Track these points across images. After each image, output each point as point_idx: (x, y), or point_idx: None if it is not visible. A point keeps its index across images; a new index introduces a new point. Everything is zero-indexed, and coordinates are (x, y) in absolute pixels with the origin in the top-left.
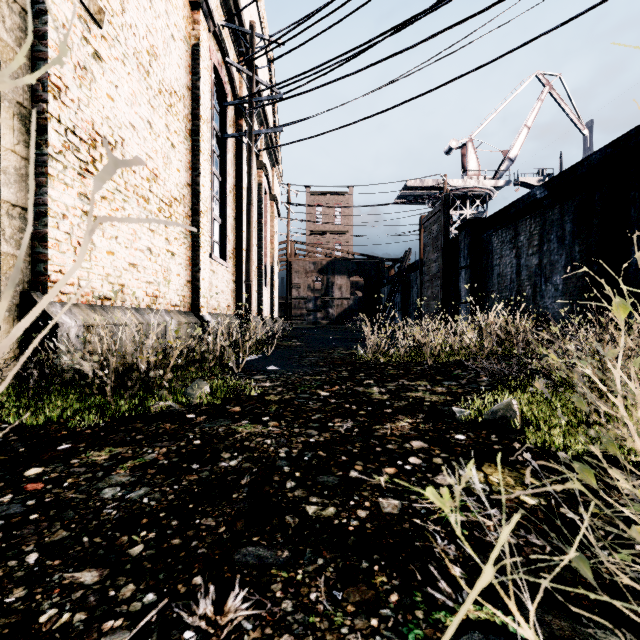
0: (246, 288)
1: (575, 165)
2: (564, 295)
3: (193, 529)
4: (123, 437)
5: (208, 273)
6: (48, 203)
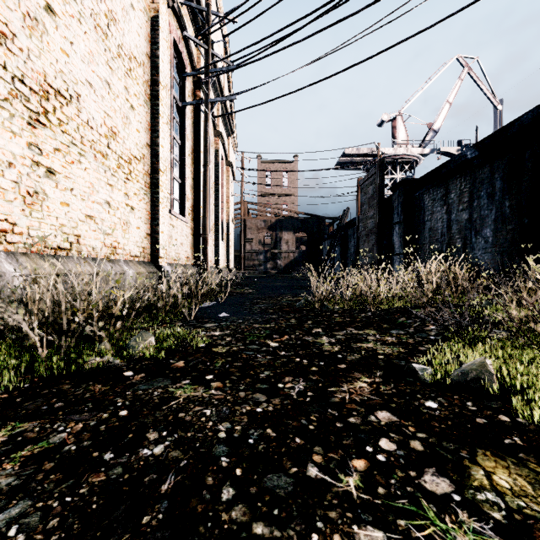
0: (203, 241)
1: (506, 126)
2: (494, 247)
3: None
4: (39, 405)
5: (168, 227)
6: None
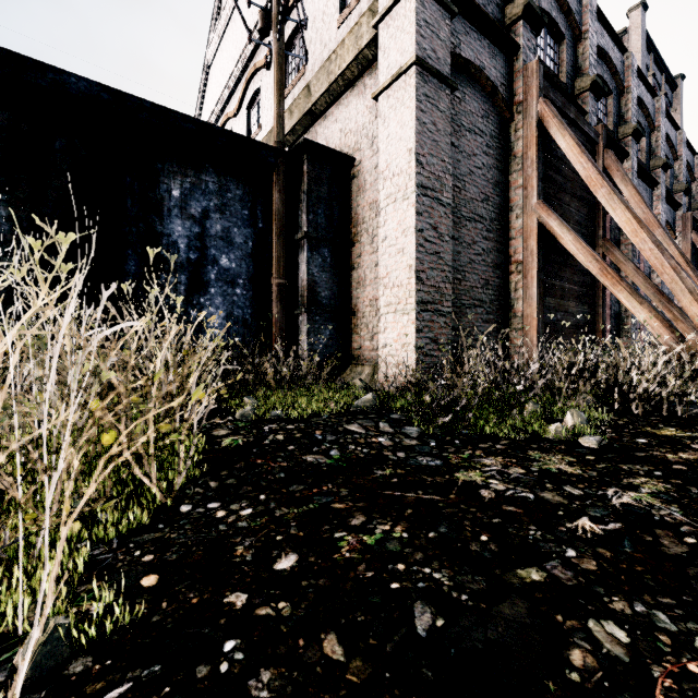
0: None
1: (24, 58)
2: None
3: None
4: None
5: None
6: None
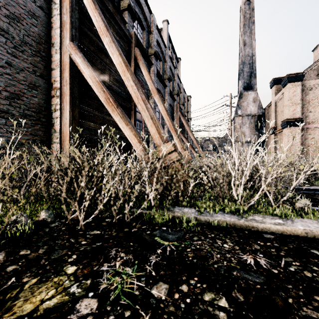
0: None
1: None
2: None
3: (317, 306)
4: None
5: None
6: None
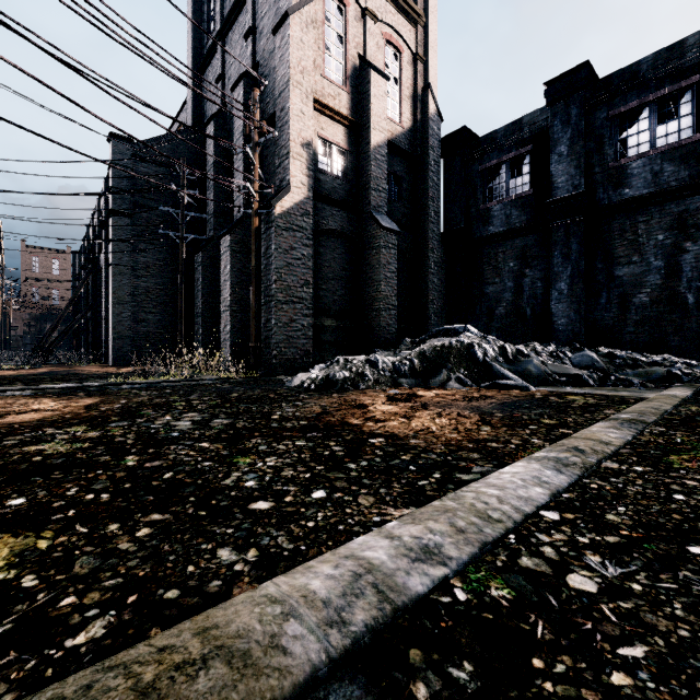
0: (1, 341)
1: None
2: None
3: None
4: None
5: None
6: None
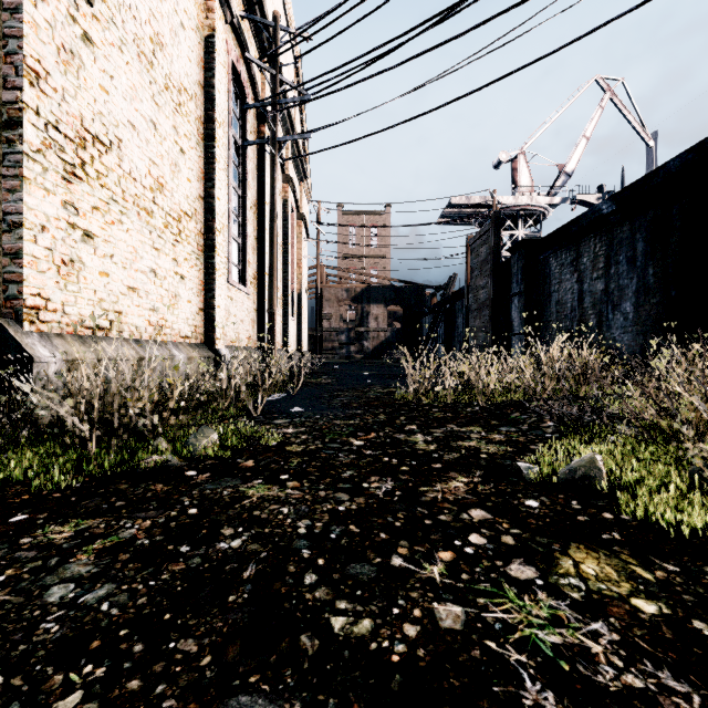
0: (269, 317)
1: (649, 174)
2: (635, 325)
3: (163, 660)
4: (99, 504)
5: (225, 300)
6: (23, 212)
